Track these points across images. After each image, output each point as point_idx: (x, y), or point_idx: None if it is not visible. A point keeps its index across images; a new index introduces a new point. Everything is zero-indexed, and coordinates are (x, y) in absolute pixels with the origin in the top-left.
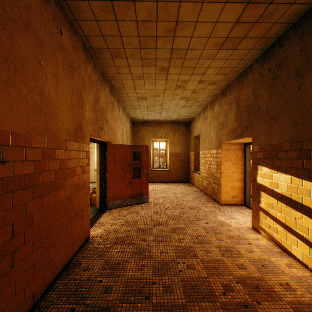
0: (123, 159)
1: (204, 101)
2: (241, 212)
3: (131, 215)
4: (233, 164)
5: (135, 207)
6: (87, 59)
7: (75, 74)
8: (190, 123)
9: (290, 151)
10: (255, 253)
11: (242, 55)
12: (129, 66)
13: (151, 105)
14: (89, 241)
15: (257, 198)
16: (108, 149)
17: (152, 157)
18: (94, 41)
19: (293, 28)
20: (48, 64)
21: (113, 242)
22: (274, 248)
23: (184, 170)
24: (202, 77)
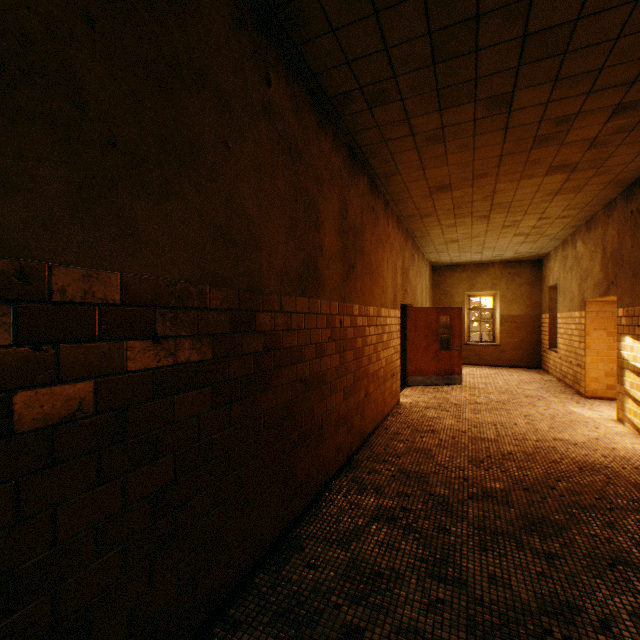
0: (426, 325)
1: (557, 234)
2: (615, 408)
3: (439, 393)
4: (609, 335)
5: (443, 388)
6: (398, 228)
7: (393, 250)
8: (543, 262)
9: None
10: (596, 433)
11: (592, 194)
12: (439, 220)
13: (466, 246)
14: (400, 404)
15: (621, 378)
16: (409, 313)
17: (467, 323)
18: (406, 213)
19: None
20: (385, 255)
21: (424, 407)
22: (631, 434)
23: (530, 346)
24: (541, 215)
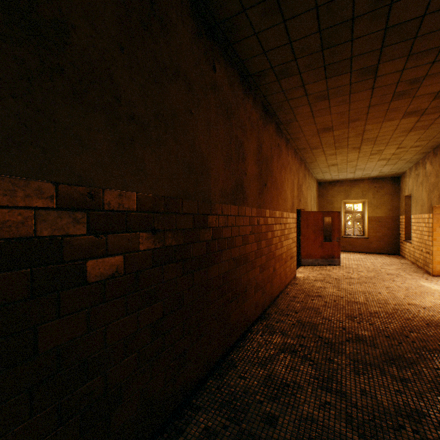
0: (314, 223)
1: (411, 158)
2: None
3: (324, 271)
4: None
5: (326, 267)
6: (295, 157)
7: (291, 172)
8: (400, 178)
9: None
10: (439, 300)
11: (437, 130)
12: (324, 151)
13: (343, 168)
14: (296, 278)
15: None
16: (302, 215)
17: (343, 222)
18: (301, 146)
19: None
20: (286, 176)
21: (313, 280)
22: None
23: (390, 239)
24: (398, 145)
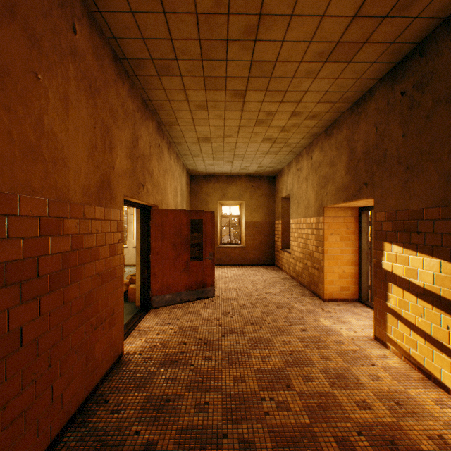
0: (175, 231)
1: (297, 145)
2: (354, 313)
3: (189, 317)
4: (342, 239)
5: (195, 305)
6: (119, 77)
7: (98, 98)
8: (276, 178)
9: (439, 221)
10: (383, 382)
11: (359, 71)
12: (186, 88)
13: (219, 150)
14: (122, 361)
15: (383, 293)
16: (154, 216)
17: (220, 228)
18: (129, 48)
19: (443, 25)
20: (51, 78)
21: (159, 362)
22: (412, 372)
23: (267, 247)
24: (296, 106)
